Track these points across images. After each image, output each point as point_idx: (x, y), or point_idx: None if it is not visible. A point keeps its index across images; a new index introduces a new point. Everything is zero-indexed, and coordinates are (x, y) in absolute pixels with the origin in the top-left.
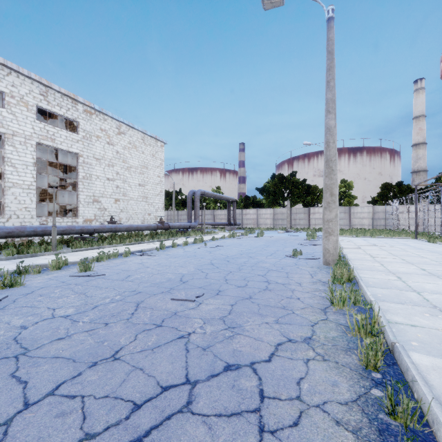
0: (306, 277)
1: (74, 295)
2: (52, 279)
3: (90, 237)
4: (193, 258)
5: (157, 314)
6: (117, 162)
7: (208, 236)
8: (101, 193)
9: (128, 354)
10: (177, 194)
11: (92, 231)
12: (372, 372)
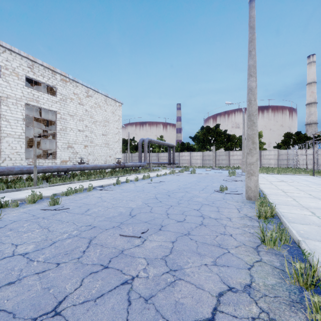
0: (234, 211)
1: (38, 229)
2: (25, 212)
3: (64, 174)
4: (141, 193)
5: (106, 252)
6: (86, 118)
7: (154, 173)
8: (74, 140)
9: (69, 307)
10: (131, 141)
11: (66, 169)
12: None
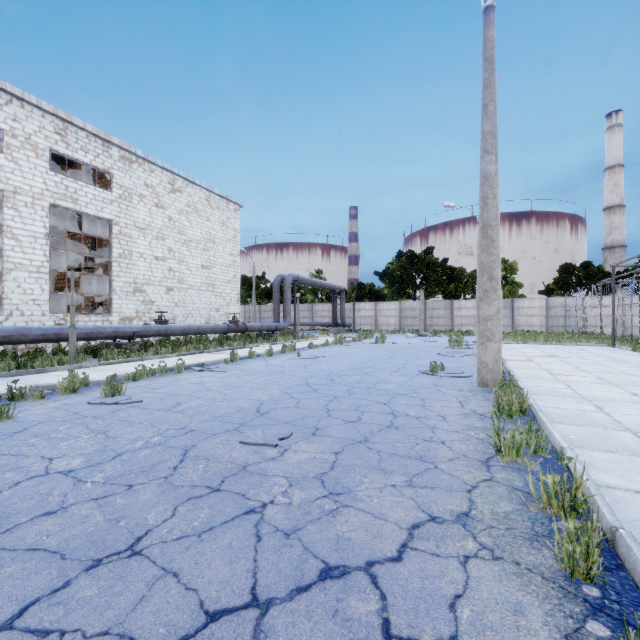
0: (452, 406)
1: (88, 435)
2: (59, 408)
3: (129, 343)
4: (279, 376)
5: (215, 469)
6: (170, 233)
7: (304, 342)
8: (147, 278)
9: (156, 544)
10: (258, 281)
11: (132, 334)
12: (583, 584)
